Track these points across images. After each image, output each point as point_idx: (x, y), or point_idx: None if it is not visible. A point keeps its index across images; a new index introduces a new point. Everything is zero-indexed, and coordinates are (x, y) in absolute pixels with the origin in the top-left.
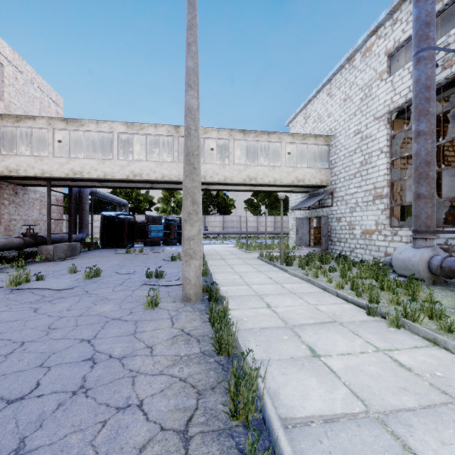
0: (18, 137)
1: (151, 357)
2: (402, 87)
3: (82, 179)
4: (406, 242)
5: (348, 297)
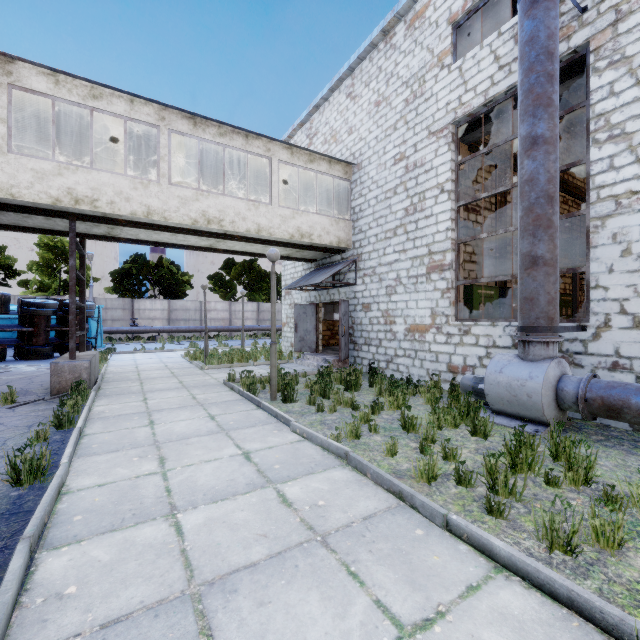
0: None
1: None
2: (478, 77)
3: None
4: (486, 347)
5: (494, 546)
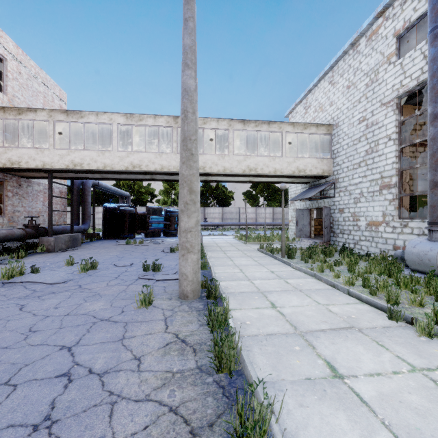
0: (22, 130)
1: (138, 373)
2: (413, 69)
3: (83, 171)
4: (418, 235)
5: (362, 296)
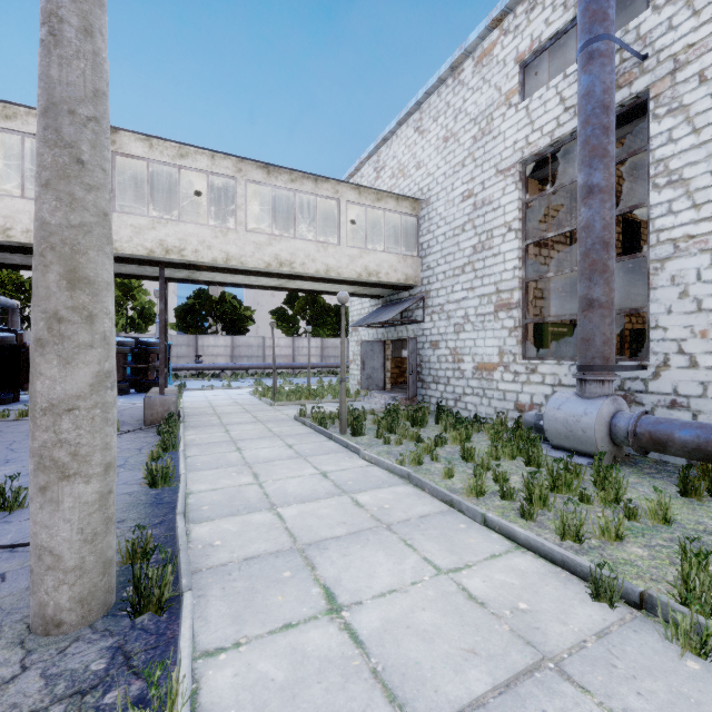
0: None
1: None
2: (544, 118)
3: None
4: (552, 385)
5: (516, 532)
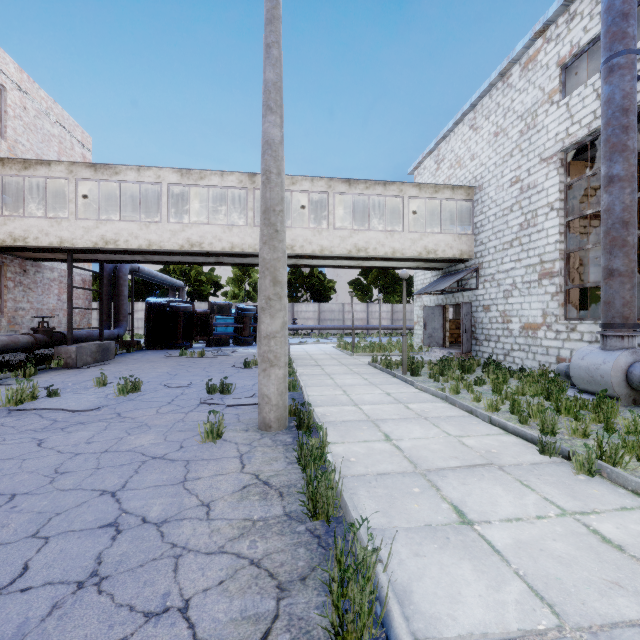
0: (28, 191)
1: (207, 522)
2: (583, 112)
3: (117, 251)
4: (589, 342)
5: (507, 425)
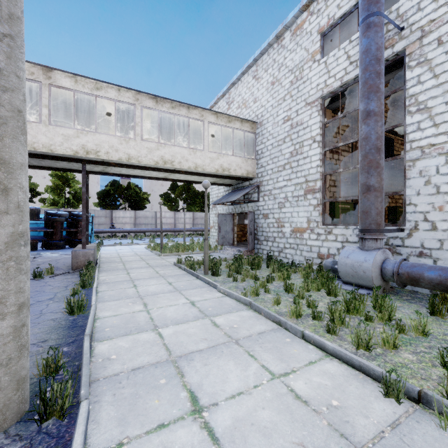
0: None
1: None
2: (337, 68)
3: None
4: (342, 242)
5: (326, 345)
